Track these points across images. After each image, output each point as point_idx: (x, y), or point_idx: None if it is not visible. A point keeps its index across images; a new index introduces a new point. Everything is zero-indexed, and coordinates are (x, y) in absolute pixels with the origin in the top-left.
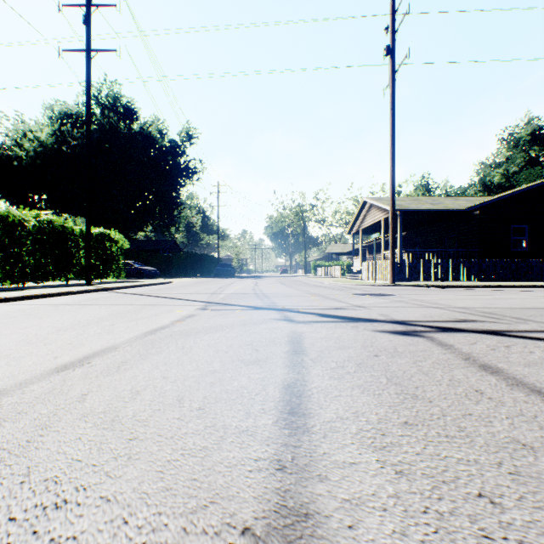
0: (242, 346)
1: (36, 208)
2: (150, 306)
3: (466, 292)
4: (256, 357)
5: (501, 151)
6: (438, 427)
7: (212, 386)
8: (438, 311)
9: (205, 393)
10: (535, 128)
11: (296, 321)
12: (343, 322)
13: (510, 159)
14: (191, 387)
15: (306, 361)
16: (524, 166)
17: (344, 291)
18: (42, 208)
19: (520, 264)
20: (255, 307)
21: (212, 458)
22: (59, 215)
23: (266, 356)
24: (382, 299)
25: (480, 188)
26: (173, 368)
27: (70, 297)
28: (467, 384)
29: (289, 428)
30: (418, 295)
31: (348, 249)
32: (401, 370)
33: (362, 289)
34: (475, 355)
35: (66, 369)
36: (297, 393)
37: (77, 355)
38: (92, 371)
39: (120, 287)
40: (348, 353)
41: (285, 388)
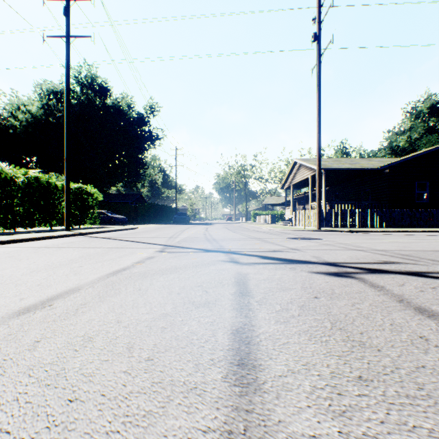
0: (193, 287)
1: (28, 168)
2: (117, 249)
3: (381, 237)
4: (206, 299)
5: (405, 122)
6: (395, 384)
7: (163, 331)
8: (362, 253)
9: (155, 339)
10: (433, 103)
11: (241, 263)
12: (282, 264)
13: (412, 128)
14: (143, 332)
15: (252, 303)
16: (424, 133)
17: (280, 236)
18: (33, 168)
19: (423, 213)
20: (205, 249)
21: (155, 429)
22: (47, 173)
23: (215, 298)
24: (313, 243)
25: (388, 151)
26: (128, 311)
27: (50, 241)
28: (409, 329)
29: (239, 385)
30: (342, 239)
31: (281, 201)
32: (342, 313)
33: (294, 234)
34: (407, 297)
35: (27, 312)
36: (246, 339)
37: (42, 297)
38: (50, 315)
39: (94, 232)
40: (290, 294)
41: (233, 334)
